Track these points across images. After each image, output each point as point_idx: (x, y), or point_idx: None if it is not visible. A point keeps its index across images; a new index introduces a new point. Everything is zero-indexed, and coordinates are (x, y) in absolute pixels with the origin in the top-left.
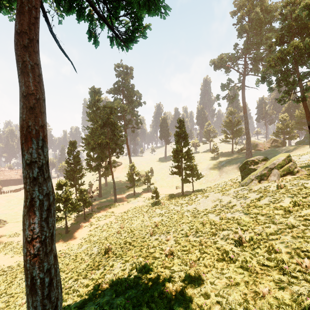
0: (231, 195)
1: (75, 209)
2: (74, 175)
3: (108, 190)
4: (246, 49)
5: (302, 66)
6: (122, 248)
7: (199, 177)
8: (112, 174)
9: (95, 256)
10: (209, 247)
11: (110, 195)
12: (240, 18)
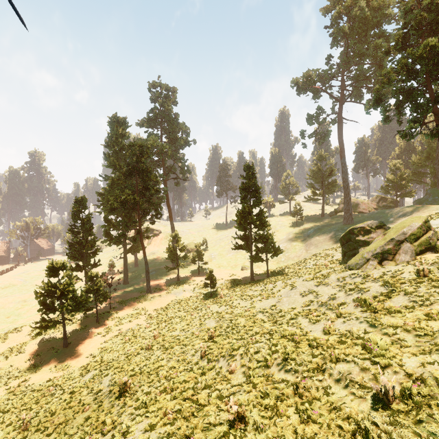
0: (334, 284)
1: (81, 306)
2: (83, 251)
3: (138, 273)
4: (344, 63)
5: (435, 82)
6: (151, 384)
7: (277, 252)
8: (143, 248)
9: (103, 399)
10: (316, 401)
11: (141, 280)
12: (337, 16)
